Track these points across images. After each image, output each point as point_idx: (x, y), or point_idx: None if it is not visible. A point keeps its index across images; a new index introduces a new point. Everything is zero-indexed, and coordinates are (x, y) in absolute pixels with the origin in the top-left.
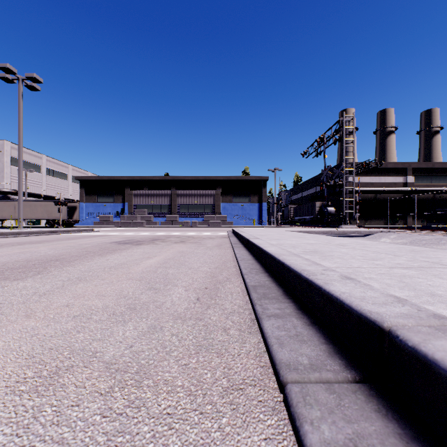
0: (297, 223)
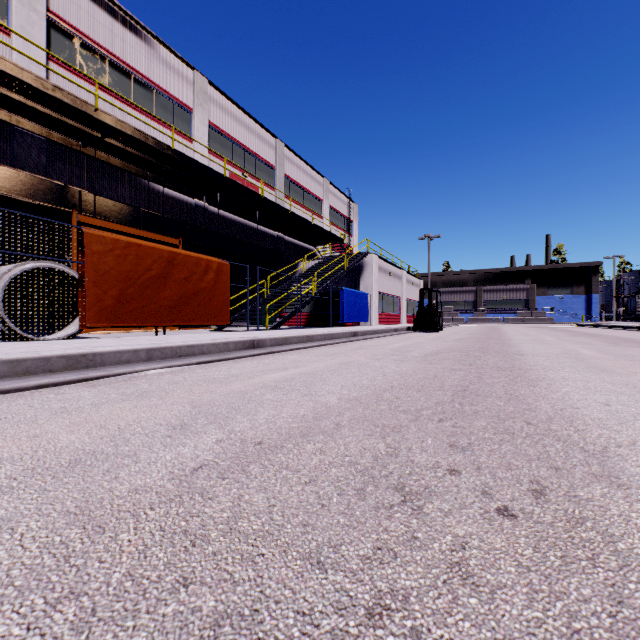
0: None
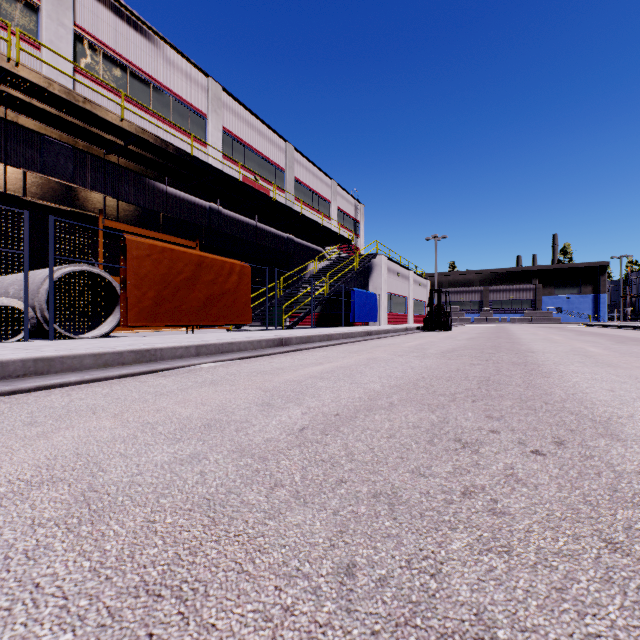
0: None
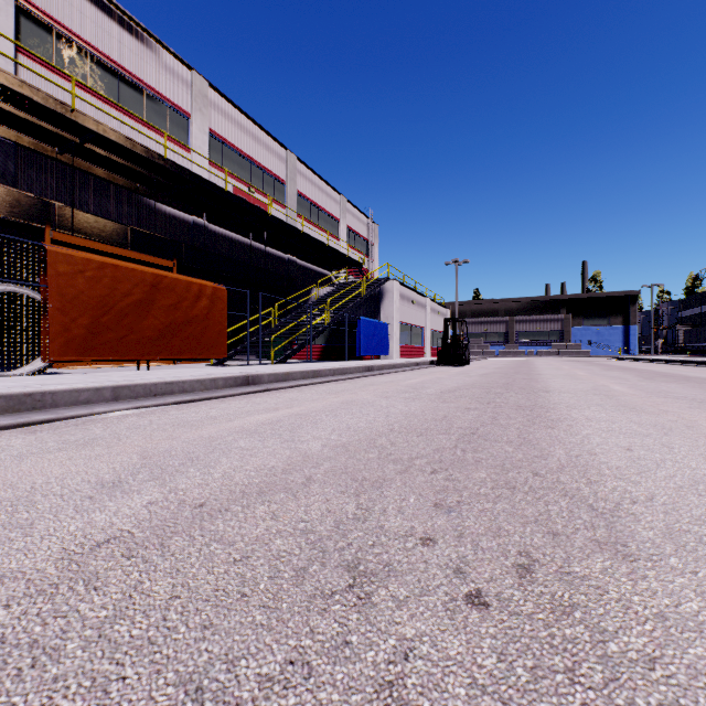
0: (688, 353)
